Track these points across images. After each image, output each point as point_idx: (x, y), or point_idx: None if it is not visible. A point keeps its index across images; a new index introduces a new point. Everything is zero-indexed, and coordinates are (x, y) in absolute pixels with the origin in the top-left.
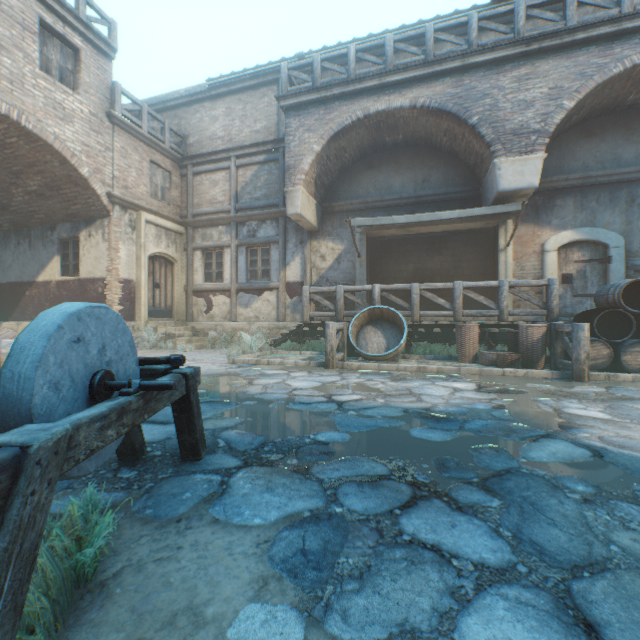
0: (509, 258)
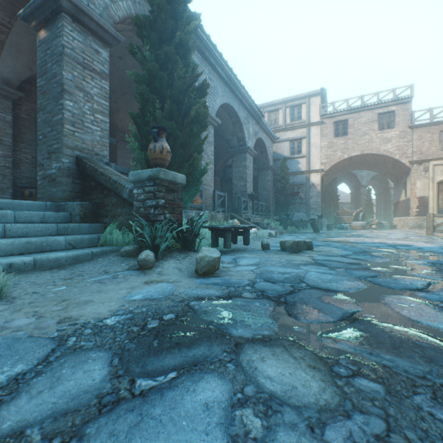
0: None
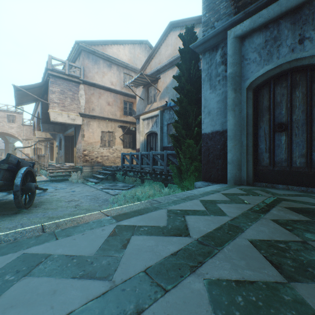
0: (54, 148)
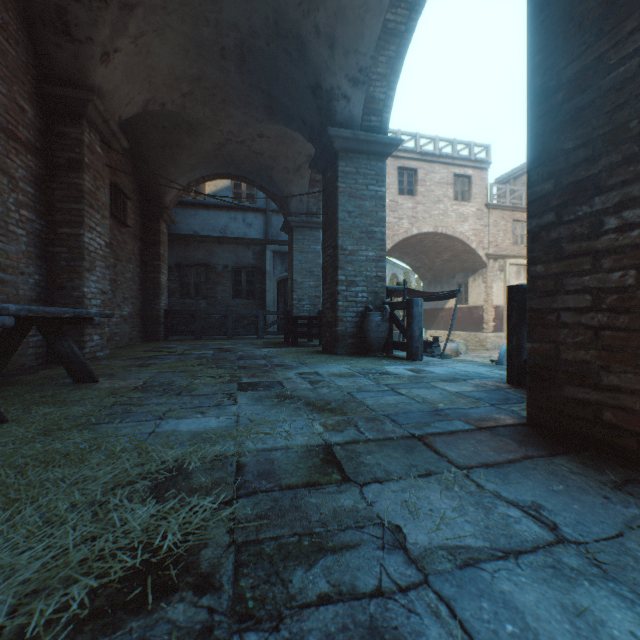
0: None
